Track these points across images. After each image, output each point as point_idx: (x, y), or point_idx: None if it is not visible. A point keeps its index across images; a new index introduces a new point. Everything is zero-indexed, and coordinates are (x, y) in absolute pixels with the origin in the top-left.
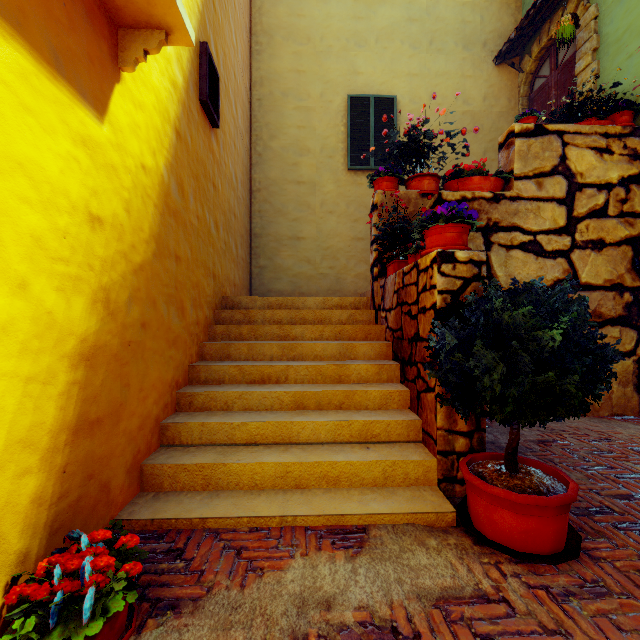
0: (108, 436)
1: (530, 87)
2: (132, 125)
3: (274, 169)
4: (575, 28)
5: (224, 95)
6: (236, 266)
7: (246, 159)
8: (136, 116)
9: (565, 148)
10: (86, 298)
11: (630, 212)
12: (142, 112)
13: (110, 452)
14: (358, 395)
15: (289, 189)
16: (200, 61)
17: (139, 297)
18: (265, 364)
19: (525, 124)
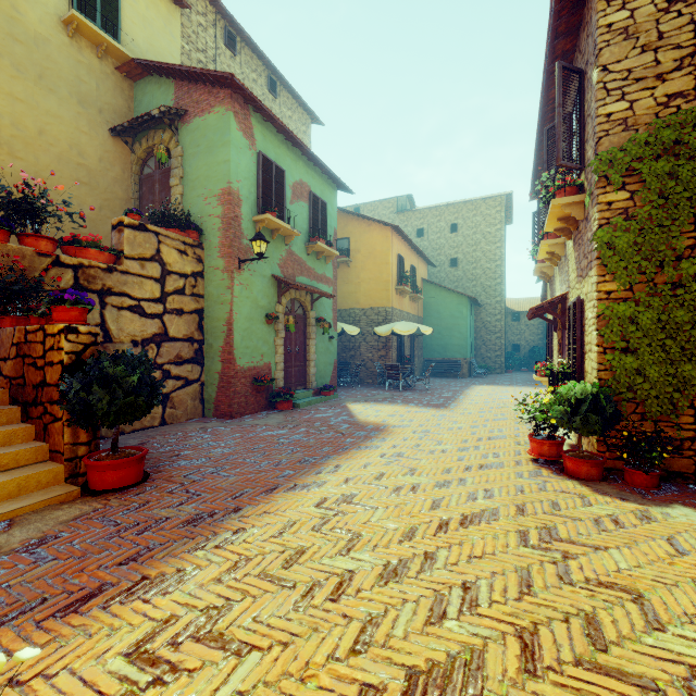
0: None
1: (141, 169)
2: None
3: None
4: (169, 157)
5: None
6: None
7: None
8: None
9: (160, 244)
10: None
11: (198, 294)
12: None
13: None
14: None
15: None
16: None
17: None
18: None
19: (133, 220)
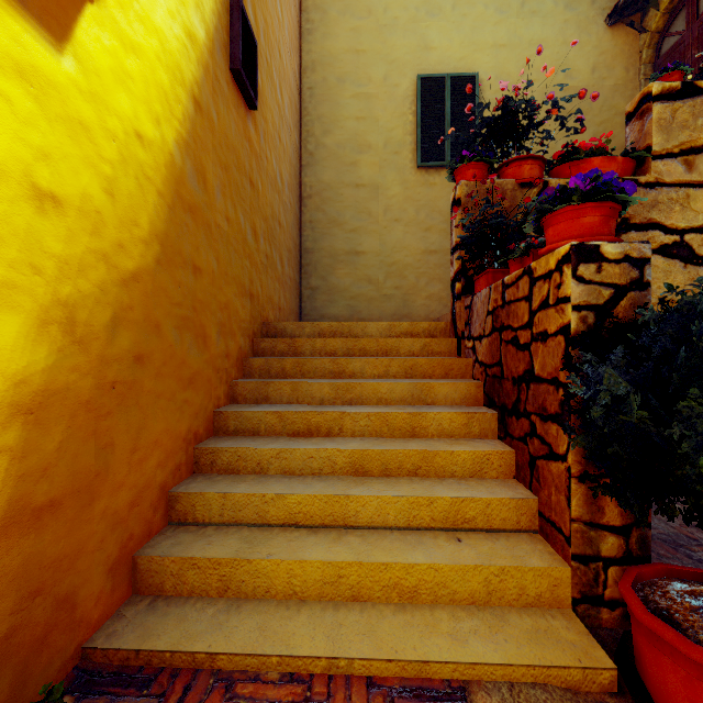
0: (72, 524)
1: (656, 50)
2: (119, 72)
3: (328, 170)
4: None
5: (265, 74)
6: (282, 286)
7: (295, 159)
8: (126, 61)
9: None
10: (26, 317)
11: None
12: (137, 58)
13: (76, 548)
14: (440, 457)
15: (346, 194)
16: (231, 18)
17: (131, 319)
18: (312, 410)
19: (668, 82)
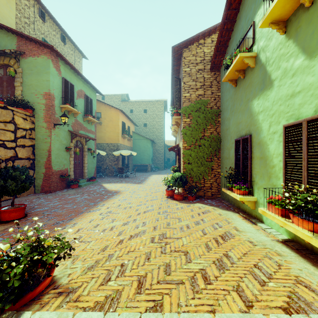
0: None
1: None
2: None
3: None
4: (15, 73)
5: None
6: None
7: None
8: None
9: (14, 115)
10: None
11: (32, 138)
12: None
13: None
14: None
15: None
16: None
17: None
18: None
19: (0, 104)
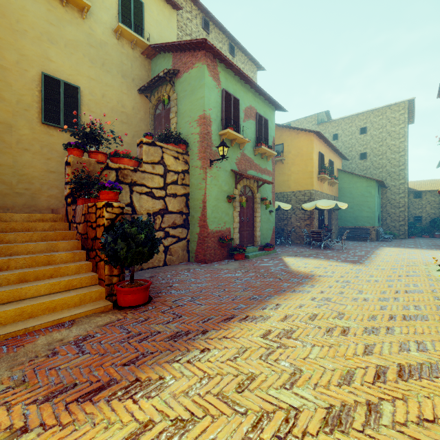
0: None
1: (155, 111)
2: None
3: None
4: (169, 100)
5: None
6: None
7: None
8: None
9: (163, 154)
10: None
11: (185, 184)
12: None
13: None
14: (63, 269)
15: None
16: None
17: None
18: None
19: (148, 139)
